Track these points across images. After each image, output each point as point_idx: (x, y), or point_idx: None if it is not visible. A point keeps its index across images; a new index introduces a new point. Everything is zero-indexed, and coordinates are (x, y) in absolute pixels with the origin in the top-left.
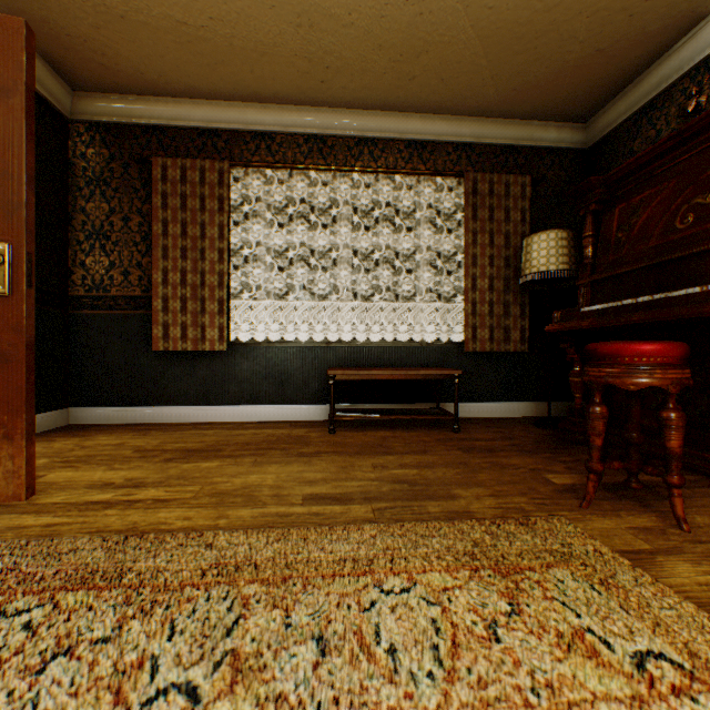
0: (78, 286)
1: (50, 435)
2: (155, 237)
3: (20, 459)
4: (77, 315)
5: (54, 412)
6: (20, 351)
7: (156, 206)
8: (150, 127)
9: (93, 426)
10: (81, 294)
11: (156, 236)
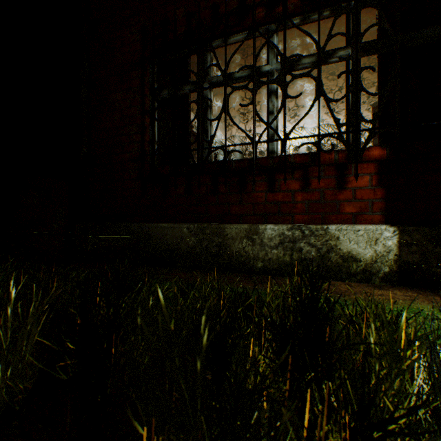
0: None
1: None
2: None
3: None
4: None
5: None
6: None
7: None
8: None
9: None
10: None
11: None
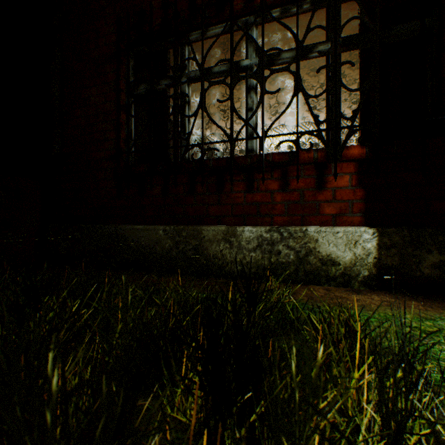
0: None
1: None
2: None
3: None
4: None
5: None
6: None
7: None
8: None
9: None
10: None
11: None
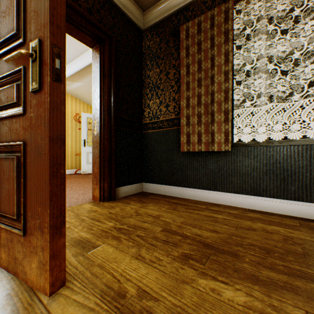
0: (146, 118)
1: (130, 198)
2: (181, 78)
3: (46, 253)
4: (145, 133)
5: (135, 184)
6: (46, 144)
7: (182, 58)
8: (178, 11)
9: (151, 194)
10: (147, 122)
11: (182, 77)
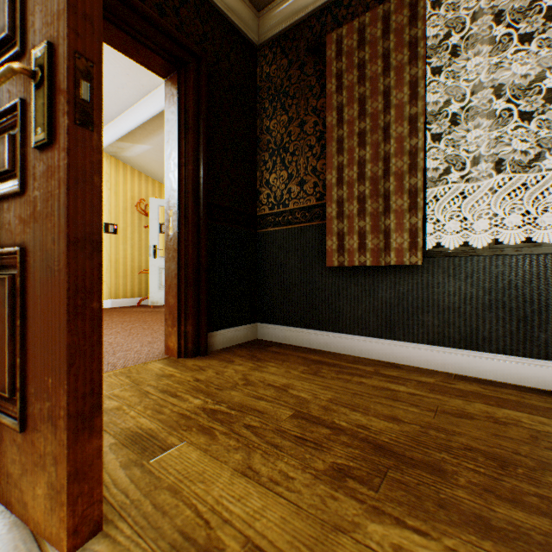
0: (263, 206)
1: (234, 352)
2: (328, 131)
3: (62, 469)
4: (262, 234)
5: (244, 326)
6: (62, 251)
7: (329, 93)
8: (323, 8)
9: (272, 345)
10: (265, 213)
11: (329, 129)
